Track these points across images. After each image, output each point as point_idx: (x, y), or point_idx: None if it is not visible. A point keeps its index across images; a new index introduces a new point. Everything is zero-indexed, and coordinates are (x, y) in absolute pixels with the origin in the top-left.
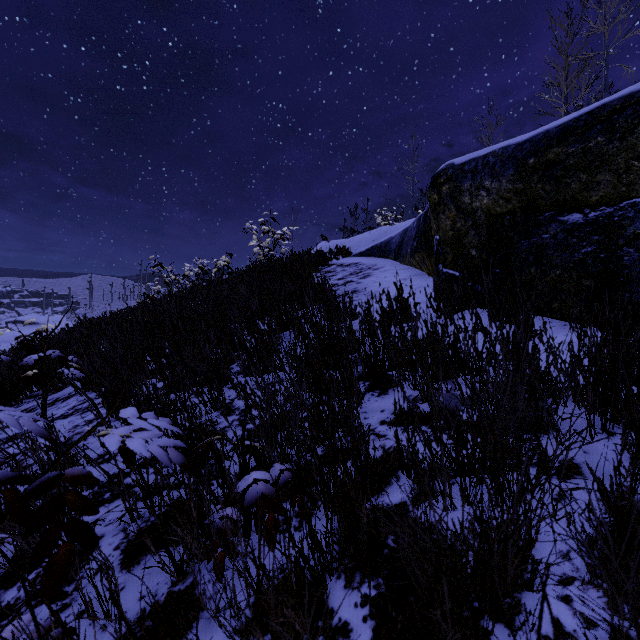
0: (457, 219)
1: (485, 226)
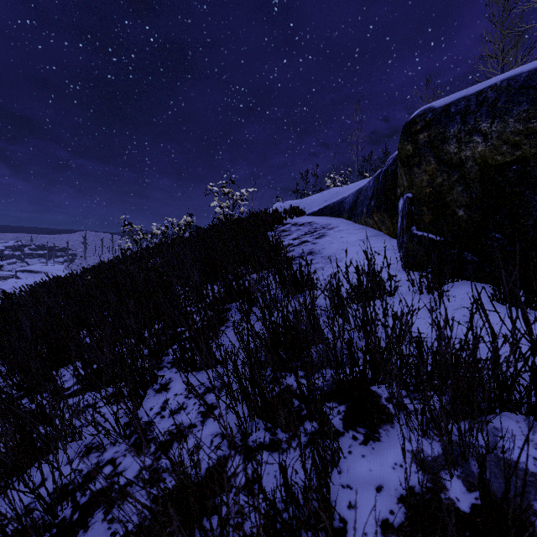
0: (437, 173)
1: (478, 180)
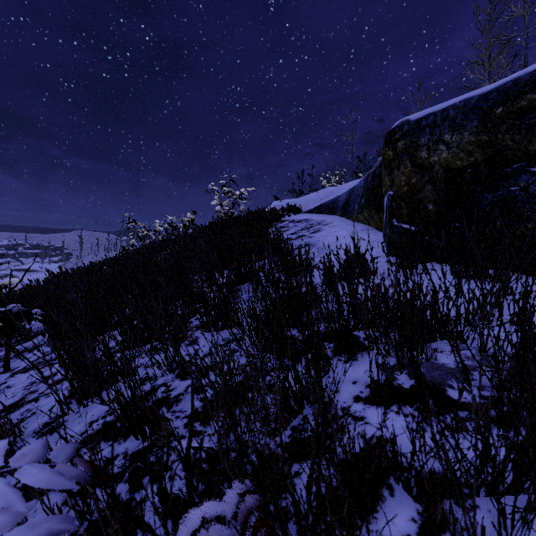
0: (412, 174)
1: (443, 180)
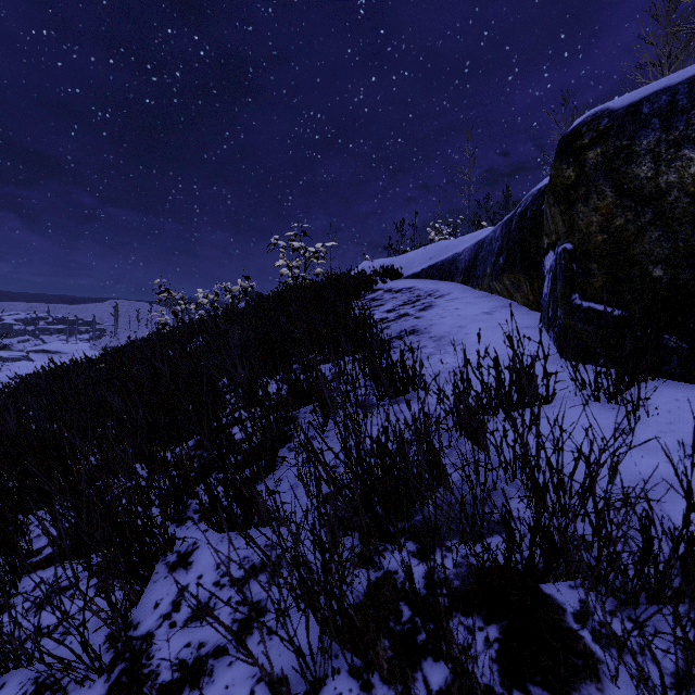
0: (616, 211)
1: (689, 220)
